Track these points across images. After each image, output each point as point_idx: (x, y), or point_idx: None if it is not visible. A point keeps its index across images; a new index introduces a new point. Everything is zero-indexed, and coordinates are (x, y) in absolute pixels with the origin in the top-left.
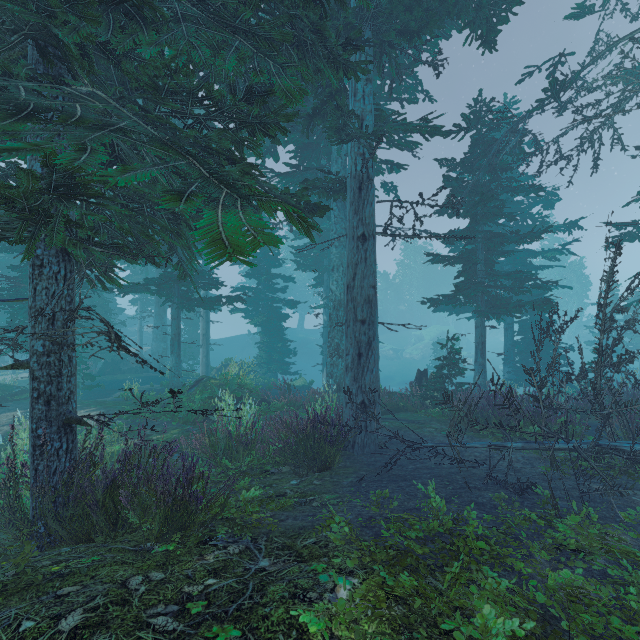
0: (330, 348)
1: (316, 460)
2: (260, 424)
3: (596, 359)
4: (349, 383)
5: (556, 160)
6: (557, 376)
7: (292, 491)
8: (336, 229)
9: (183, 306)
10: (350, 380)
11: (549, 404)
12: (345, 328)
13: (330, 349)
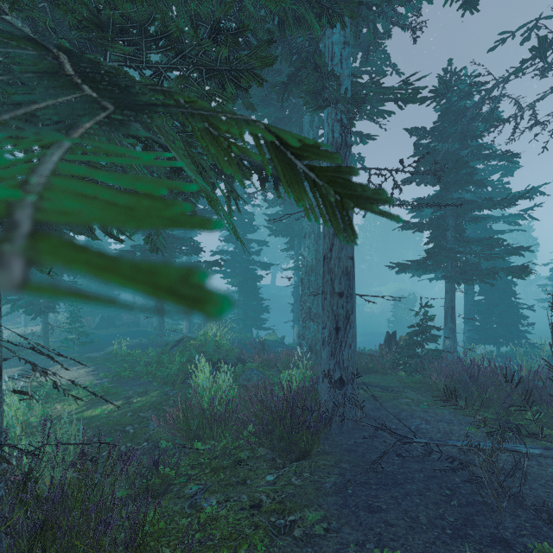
0: (302, 311)
1: (294, 451)
2: (235, 392)
3: (545, 314)
4: (326, 357)
5: (531, 126)
6: (518, 335)
7: (268, 498)
8: None
9: None
10: (327, 354)
11: None
12: (321, 300)
13: (302, 312)
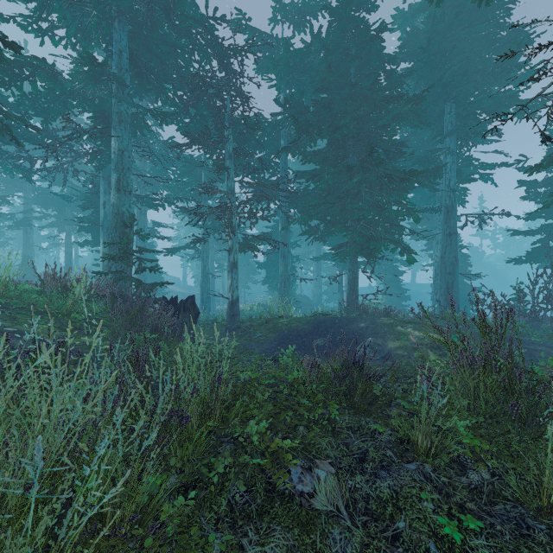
0: (435, 290)
1: None
2: None
3: None
4: (442, 301)
5: None
6: None
7: None
8: (439, 218)
9: (345, 267)
10: (442, 300)
11: (520, 302)
12: (440, 276)
13: (435, 291)
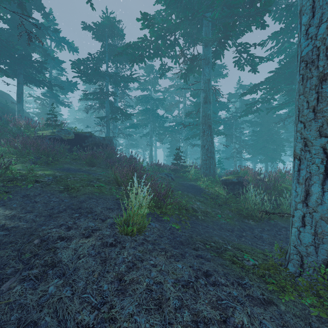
0: None
1: None
2: None
3: None
4: None
5: None
6: None
7: None
8: None
9: (256, 163)
10: None
11: None
12: None
13: None
